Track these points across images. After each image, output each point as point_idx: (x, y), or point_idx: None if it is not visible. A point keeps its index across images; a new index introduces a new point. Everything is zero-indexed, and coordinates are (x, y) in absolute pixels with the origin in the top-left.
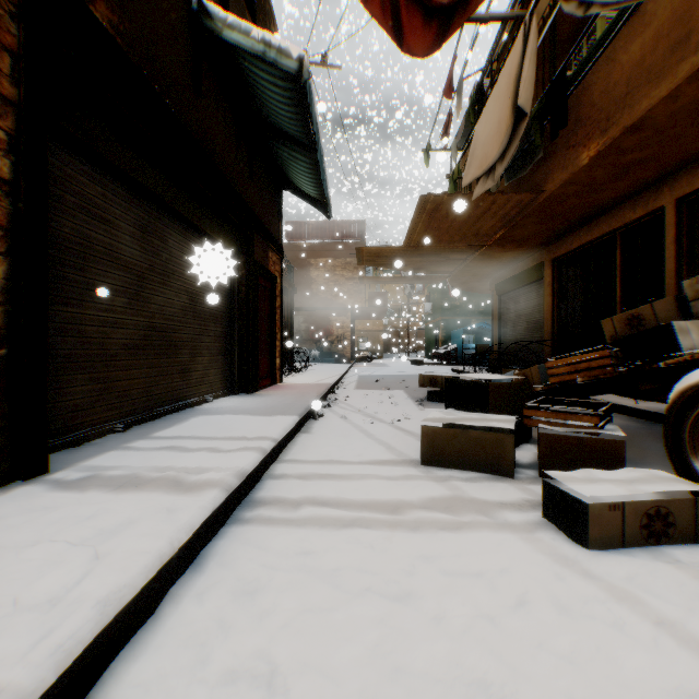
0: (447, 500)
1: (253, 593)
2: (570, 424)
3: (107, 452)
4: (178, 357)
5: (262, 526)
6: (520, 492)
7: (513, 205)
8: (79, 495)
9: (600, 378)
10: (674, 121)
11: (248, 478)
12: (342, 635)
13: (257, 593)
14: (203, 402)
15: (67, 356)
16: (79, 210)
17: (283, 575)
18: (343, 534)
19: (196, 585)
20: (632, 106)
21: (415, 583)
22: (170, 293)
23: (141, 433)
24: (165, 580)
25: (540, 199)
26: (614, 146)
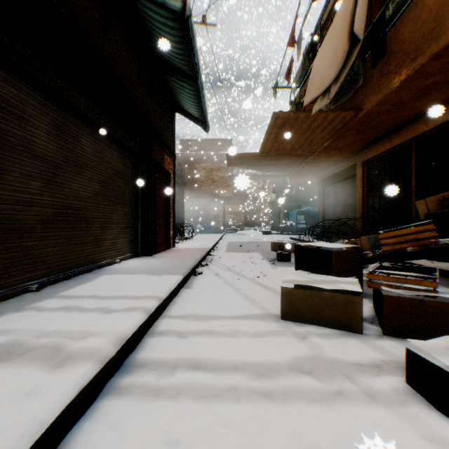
0: (310, 361)
1: None
2: (410, 287)
3: (10, 313)
4: (91, 230)
5: (134, 399)
6: (373, 350)
7: (339, 121)
8: None
9: (430, 248)
10: None
11: (130, 340)
12: None
13: None
14: (113, 263)
15: None
16: None
17: None
18: (215, 410)
19: None
20: (439, 37)
21: None
22: (84, 180)
23: (51, 292)
24: None
25: (358, 116)
26: (421, 71)
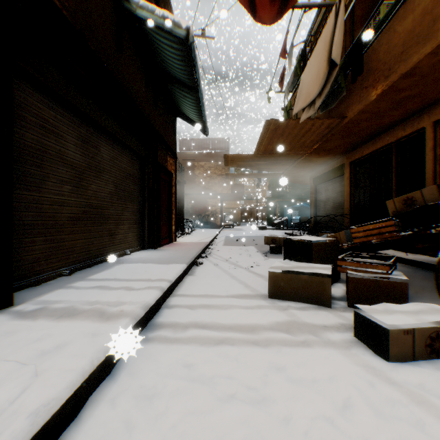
0: (287, 324)
1: (152, 398)
2: (369, 271)
3: (56, 290)
4: (107, 225)
5: (160, 344)
6: (336, 317)
7: (326, 127)
8: (31, 323)
9: (388, 240)
10: (434, 70)
11: (151, 309)
12: (216, 434)
13: (154, 398)
14: (124, 255)
15: (29, 225)
16: (38, 126)
17: (173, 383)
18: (216, 350)
19: (110, 392)
20: (406, 60)
21: (268, 389)
22: (102, 183)
23: (81, 276)
24: (87, 389)
25: (343, 122)
26: (393, 87)
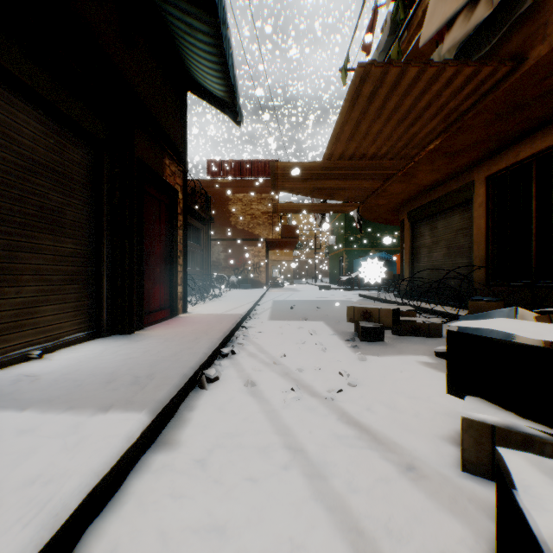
0: None
1: None
2: None
3: None
4: None
5: None
6: None
7: (469, 93)
8: None
9: None
10: None
11: None
12: None
13: None
14: (21, 360)
15: None
16: None
17: None
18: None
19: None
20: None
21: None
22: None
23: None
24: None
25: (512, 77)
26: None
